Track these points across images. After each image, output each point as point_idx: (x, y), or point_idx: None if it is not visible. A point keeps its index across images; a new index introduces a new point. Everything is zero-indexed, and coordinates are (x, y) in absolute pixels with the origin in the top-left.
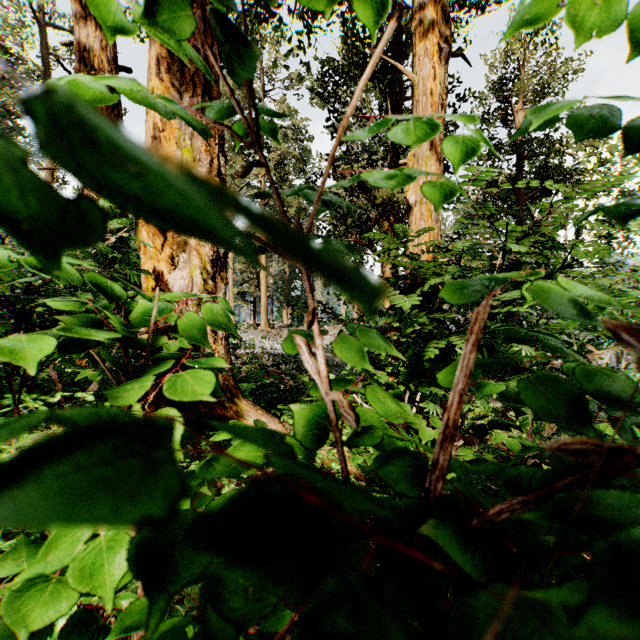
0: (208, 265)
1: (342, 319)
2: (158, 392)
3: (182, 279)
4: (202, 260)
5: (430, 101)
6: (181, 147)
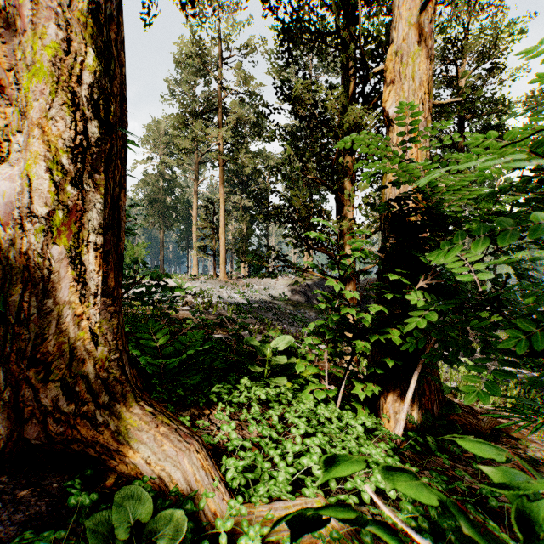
0: (64, 156)
1: (298, 268)
2: None
3: (8, 179)
4: (50, 145)
5: None
6: None
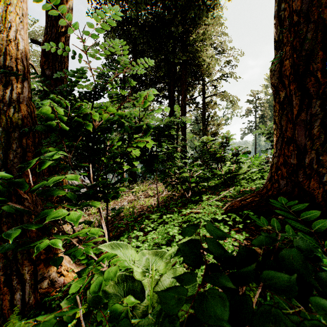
0: None
1: None
2: None
3: None
4: None
5: None
6: None
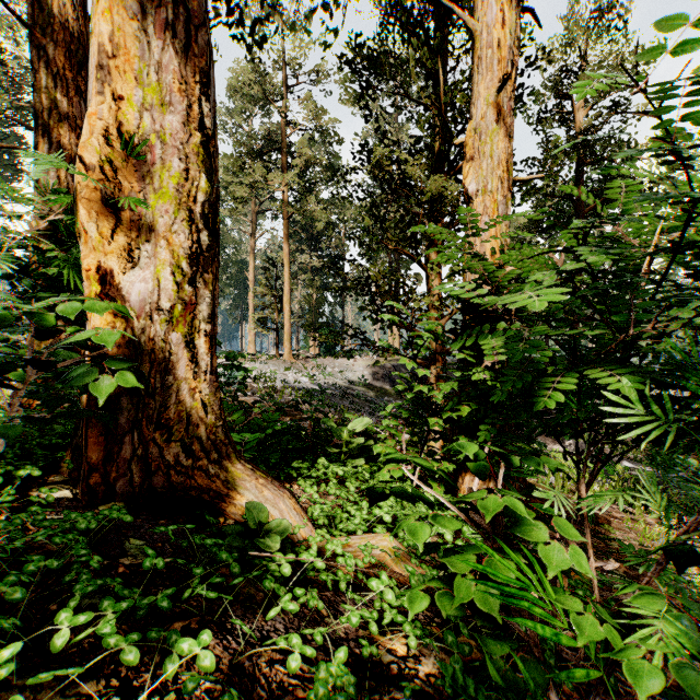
0: (183, 261)
1: (378, 347)
2: (106, 453)
3: (143, 282)
4: (174, 254)
5: (497, 56)
6: (143, 85)
